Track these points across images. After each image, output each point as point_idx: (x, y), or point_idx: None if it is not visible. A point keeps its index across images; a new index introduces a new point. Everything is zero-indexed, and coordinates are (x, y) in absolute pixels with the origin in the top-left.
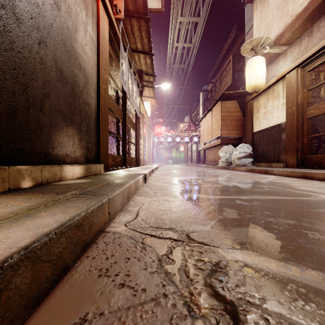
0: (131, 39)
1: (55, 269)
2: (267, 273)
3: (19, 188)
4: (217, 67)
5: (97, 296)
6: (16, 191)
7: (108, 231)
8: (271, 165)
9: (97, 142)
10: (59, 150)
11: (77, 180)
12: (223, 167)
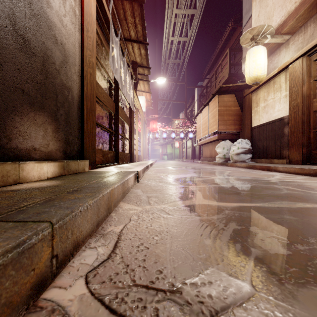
0: (124, 26)
1: None
2: None
3: None
4: (213, 62)
5: None
6: None
7: (42, 305)
8: (273, 161)
9: (81, 135)
10: (20, 141)
11: (43, 181)
12: (220, 163)
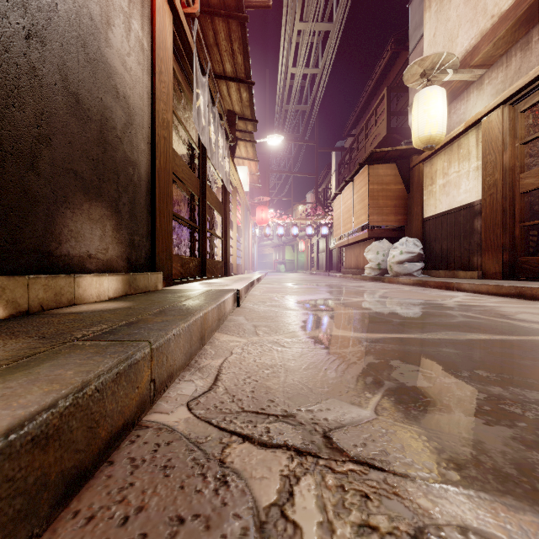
0: (215, 56)
1: None
2: None
3: None
4: (361, 109)
5: None
6: None
7: (148, 425)
8: (457, 275)
9: (151, 234)
10: (72, 245)
11: (106, 303)
12: (372, 278)
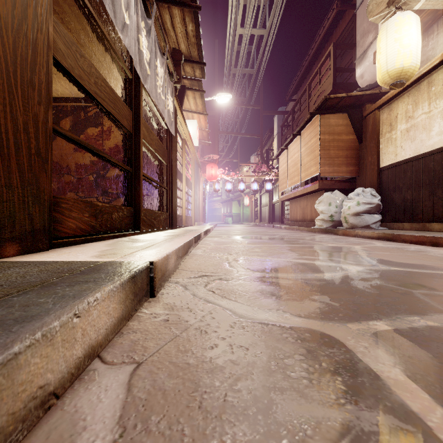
0: None
1: None
2: None
3: None
4: (303, 74)
5: None
6: None
7: None
8: (429, 227)
9: None
10: None
11: None
12: (322, 230)
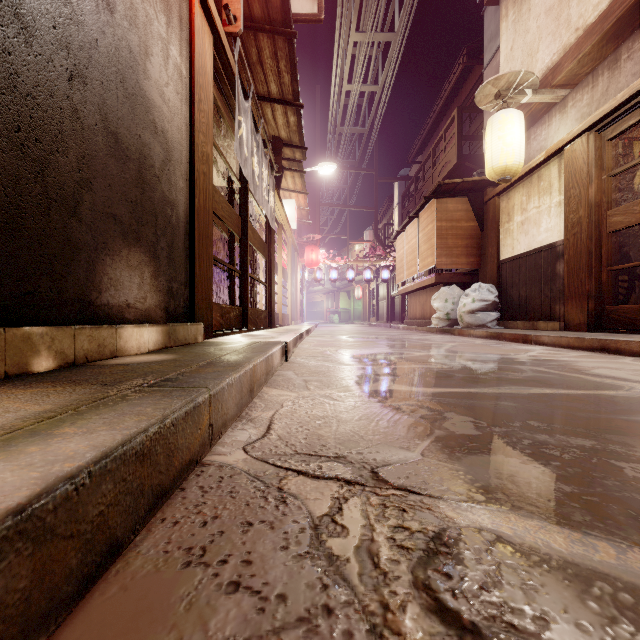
0: (258, 75)
1: (90, 552)
2: (546, 558)
3: (26, 373)
4: (428, 131)
5: (179, 613)
6: (20, 378)
7: (209, 463)
8: (537, 326)
9: (190, 280)
10: (111, 294)
11: (148, 355)
12: (440, 330)
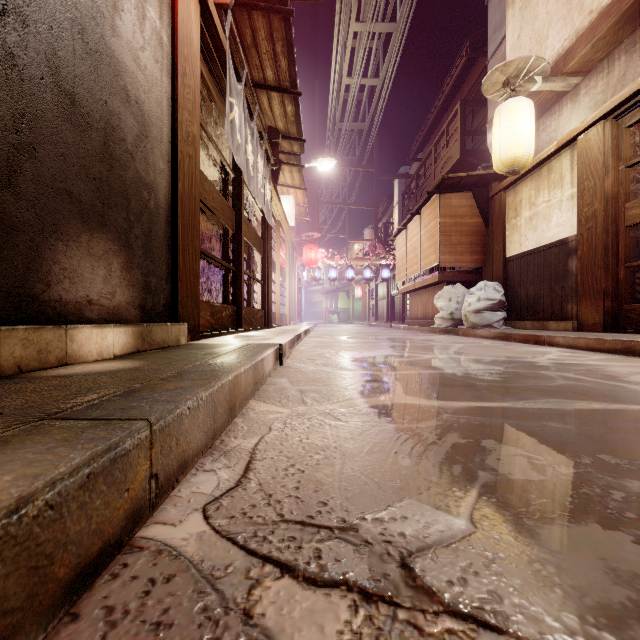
0: (253, 59)
1: None
2: None
3: None
4: (429, 128)
5: None
6: None
7: (142, 545)
8: (547, 326)
9: (172, 275)
10: (65, 288)
11: (109, 362)
12: (443, 330)
